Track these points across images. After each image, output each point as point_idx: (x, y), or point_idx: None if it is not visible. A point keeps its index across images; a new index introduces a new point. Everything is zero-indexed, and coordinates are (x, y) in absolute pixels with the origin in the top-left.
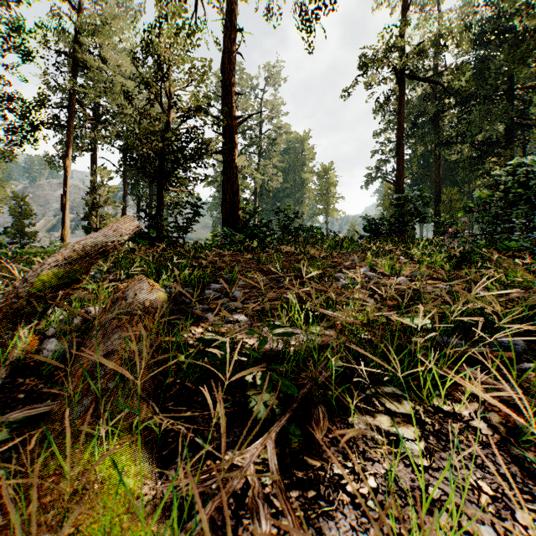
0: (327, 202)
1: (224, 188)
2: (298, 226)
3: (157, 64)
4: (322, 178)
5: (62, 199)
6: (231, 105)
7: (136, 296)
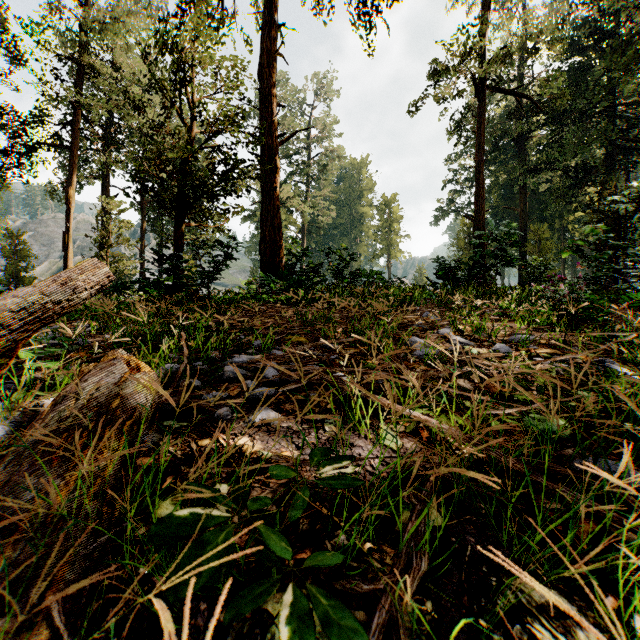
0: (389, 241)
1: (262, 224)
2: (355, 271)
3: (174, 61)
4: (384, 213)
5: (64, 237)
6: (272, 119)
7: (98, 391)
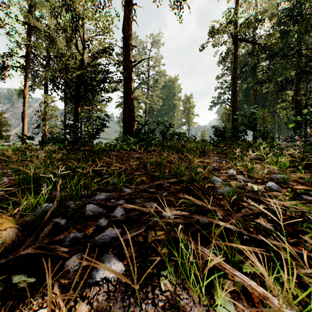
0: (188, 117)
1: (124, 108)
2: (173, 133)
3: (73, 16)
4: (186, 103)
5: (22, 115)
6: (129, 53)
7: None
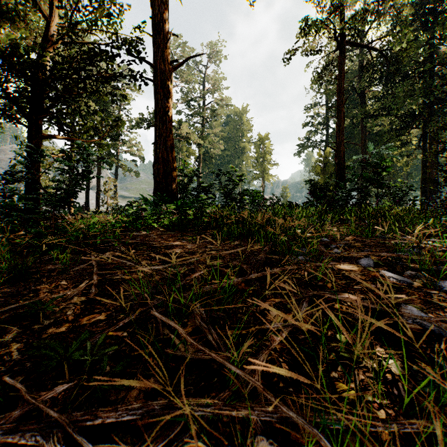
0: (263, 168)
1: (156, 146)
2: (244, 191)
3: None
4: (259, 147)
5: None
6: (164, 46)
7: None
